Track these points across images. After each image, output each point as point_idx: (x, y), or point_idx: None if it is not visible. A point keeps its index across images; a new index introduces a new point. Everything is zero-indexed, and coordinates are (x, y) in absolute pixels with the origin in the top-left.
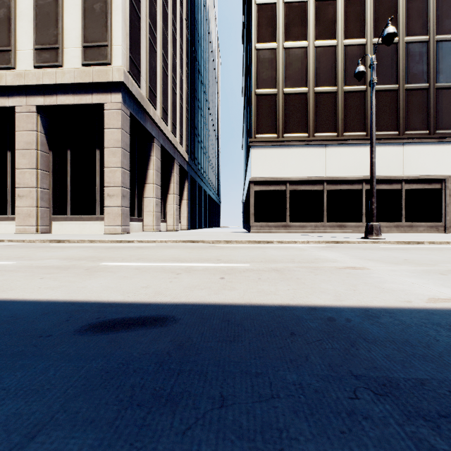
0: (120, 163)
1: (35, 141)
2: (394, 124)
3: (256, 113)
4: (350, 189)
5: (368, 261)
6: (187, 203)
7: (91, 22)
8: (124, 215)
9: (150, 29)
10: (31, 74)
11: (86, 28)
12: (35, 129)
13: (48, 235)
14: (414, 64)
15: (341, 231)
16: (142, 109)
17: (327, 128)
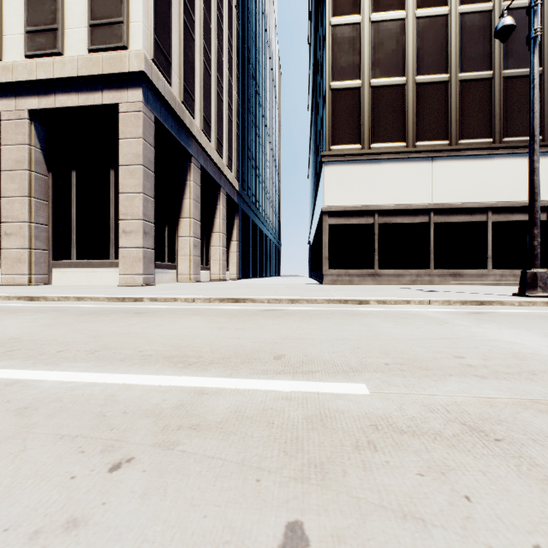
0: (140, 187)
1: (27, 158)
2: None
3: (331, 115)
4: (469, 221)
5: None
6: (237, 245)
7: None
8: (146, 260)
9: (185, 8)
10: (21, 66)
11: None
12: (27, 142)
13: (37, 288)
14: None
15: (455, 282)
16: (174, 115)
17: (434, 134)
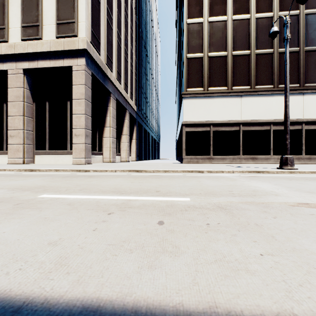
0: (84, 111)
1: (22, 95)
2: (296, 78)
3: (187, 72)
4: (260, 129)
5: (312, 195)
6: (135, 141)
7: (62, 5)
8: (87, 150)
9: (107, 12)
10: (19, 45)
11: (59, 10)
12: (22, 86)
13: (29, 165)
14: (312, 31)
15: (253, 162)
16: (101, 71)
17: (242, 83)
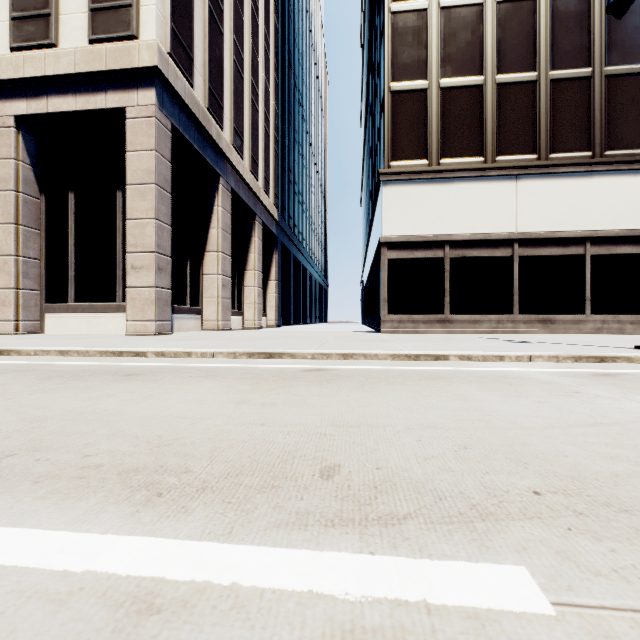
0: (152, 211)
1: (13, 176)
2: None
3: (390, 123)
4: (562, 254)
5: None
6: (276, 285)
7: None
8: (161, 303)
9: None
10: (5, 61)
11: None
12: (13, 156)
13: (21, 338)
14: None
15: (545, 330)
16: (197, 124)
17: (519, 146)
